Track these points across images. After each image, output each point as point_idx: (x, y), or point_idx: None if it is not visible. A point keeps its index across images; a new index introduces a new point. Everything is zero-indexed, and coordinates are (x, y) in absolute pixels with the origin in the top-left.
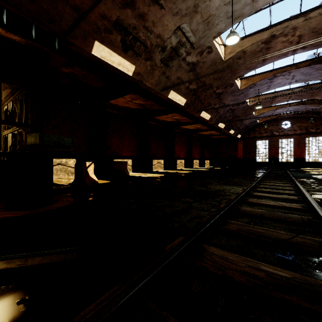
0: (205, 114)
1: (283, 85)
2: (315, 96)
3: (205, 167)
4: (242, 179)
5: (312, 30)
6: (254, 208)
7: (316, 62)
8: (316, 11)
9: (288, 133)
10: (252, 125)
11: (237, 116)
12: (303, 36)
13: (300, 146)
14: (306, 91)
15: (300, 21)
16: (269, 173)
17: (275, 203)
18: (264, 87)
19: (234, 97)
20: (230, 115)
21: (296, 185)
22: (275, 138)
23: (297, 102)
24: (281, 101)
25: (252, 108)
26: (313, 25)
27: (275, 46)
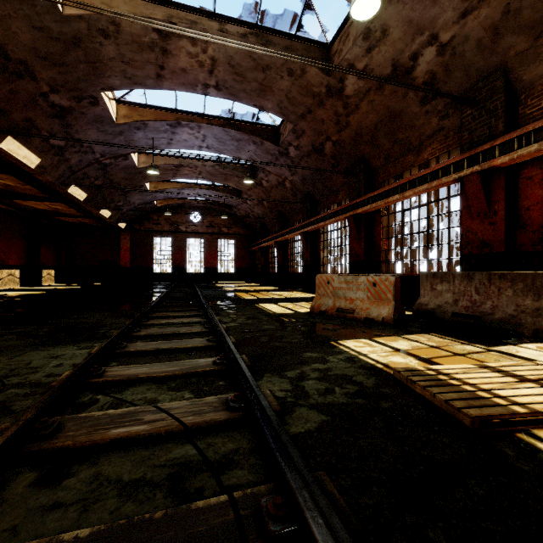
0: (20, 149)
1: (191, 147)
2: (229, 182)
3: (41, 286)
4: (109, 315)
5: (229, 60)
6: (62, 492)
7: (231, 125)
8: (235, 26)
9: (198, 230)
10: (147, 209)
11: (116, 183)
12: (218, 65)
13: (212, 250)
14: (220, 170)
15: (214, 26)
16: (171, 294)
17: (159, 416)
18: (162, 138)
19: (103, 136)
20: (99, 177)
21: (209, 318)
22: (181, 235)
23: (209, 185)
24: (189, 177)
25: (145, 176)
26: (230, 50)
27: (178, 55)
